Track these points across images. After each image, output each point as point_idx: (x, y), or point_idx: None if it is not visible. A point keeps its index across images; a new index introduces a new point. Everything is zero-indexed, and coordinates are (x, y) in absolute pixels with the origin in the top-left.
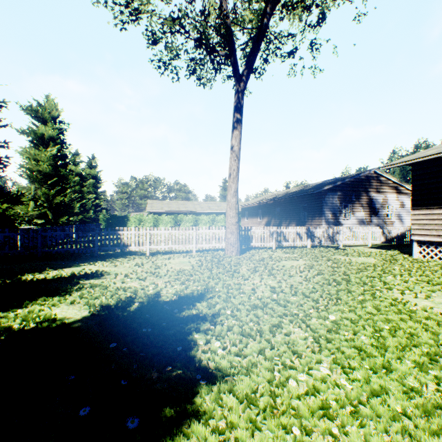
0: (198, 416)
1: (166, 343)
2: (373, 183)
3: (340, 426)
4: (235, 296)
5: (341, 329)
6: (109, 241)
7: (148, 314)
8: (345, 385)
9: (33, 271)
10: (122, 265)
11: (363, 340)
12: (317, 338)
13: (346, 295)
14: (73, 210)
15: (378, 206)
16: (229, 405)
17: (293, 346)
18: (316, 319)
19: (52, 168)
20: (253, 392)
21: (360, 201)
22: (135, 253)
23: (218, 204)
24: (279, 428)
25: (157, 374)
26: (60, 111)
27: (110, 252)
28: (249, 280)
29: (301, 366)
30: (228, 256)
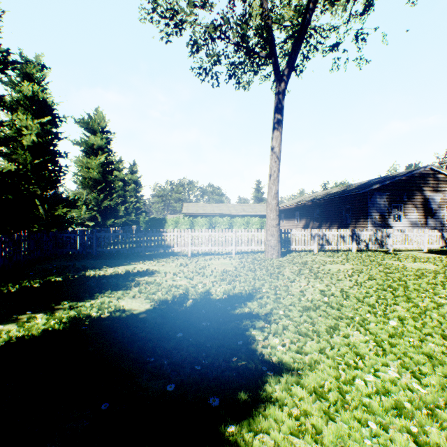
0: (272, 402)
1: (226, 337)
2: (429, 181)
3: (419, 426)
4: (284, 297)
5: (405, 335)
6: (154, 242)
7: (203, 310)
8: (417, 389)
9: (93, 268)
10: (168, 265)
11: (432, 347)
12: (379, 342)
13: (405, 301)
14: (118, 214)
15: (435, 206)
16: (299, 396)
17: (354, 348)
18: (375, 324)
19: (101, 174)
20: (320, 387)
21: (412, 201)
22: (176, 253)
23: (252, 206)
24: (354, 420)
25: (224, 363)
26: (107, 122)
27: (154, 252)
28: (295, 282)
29: (366, 367)
30: (269, 258)
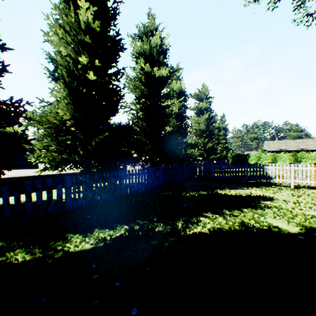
0: None
1: None
2: None
3: None
4: None
5: None
6: (255, 173)
7: None
8: None
9: (218, 188)
10: (278, 193)
11: None
12: None
13: None
14: (216, 151)
15: None
16: None
17: None
18: None
19: (205, 126)
20: None
21: None
22: (274, 184)
23: None
24: None
25: None
26: (209, 91)
27: (252, 181)
28: None
29: None
30: None
